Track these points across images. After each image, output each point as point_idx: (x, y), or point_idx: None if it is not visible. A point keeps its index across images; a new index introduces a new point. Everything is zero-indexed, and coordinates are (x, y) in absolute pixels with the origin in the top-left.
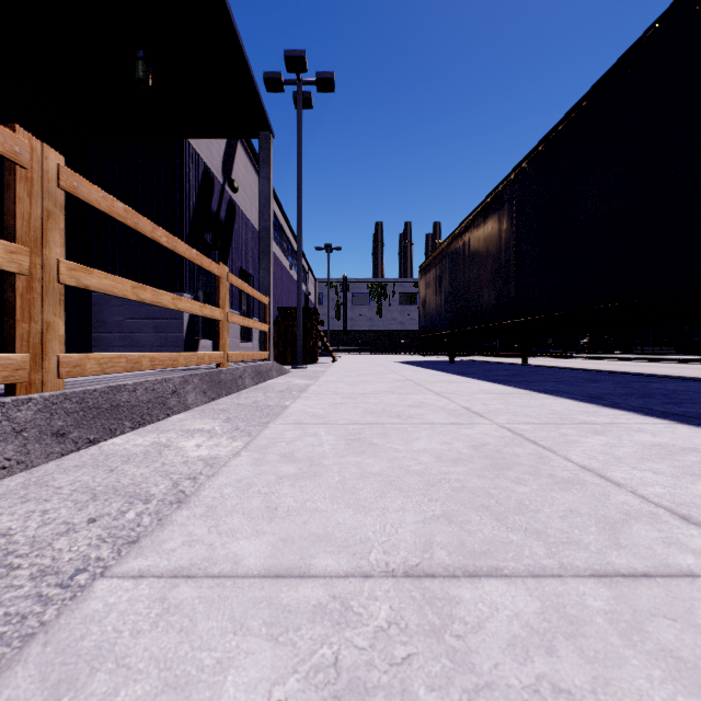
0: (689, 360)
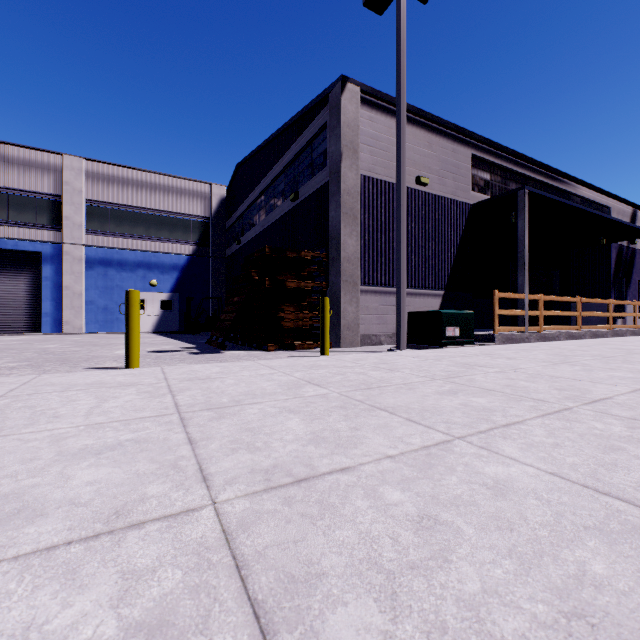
0: None
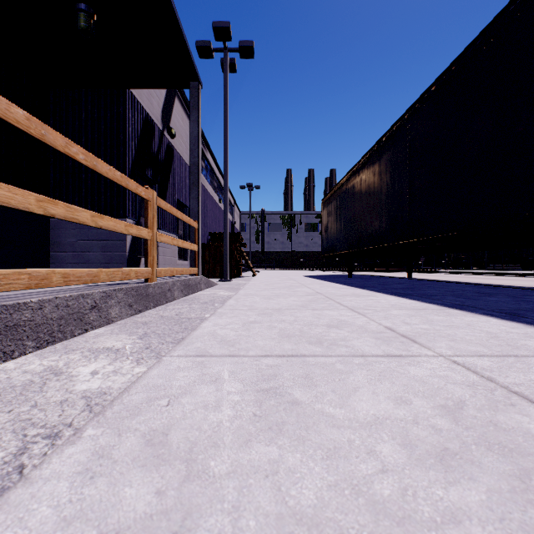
0: None
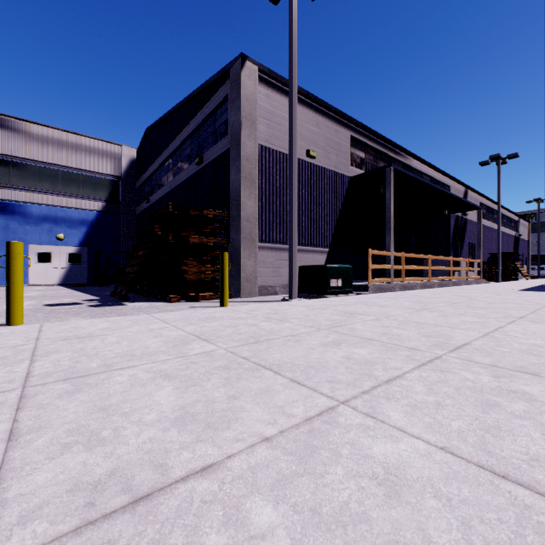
0: None
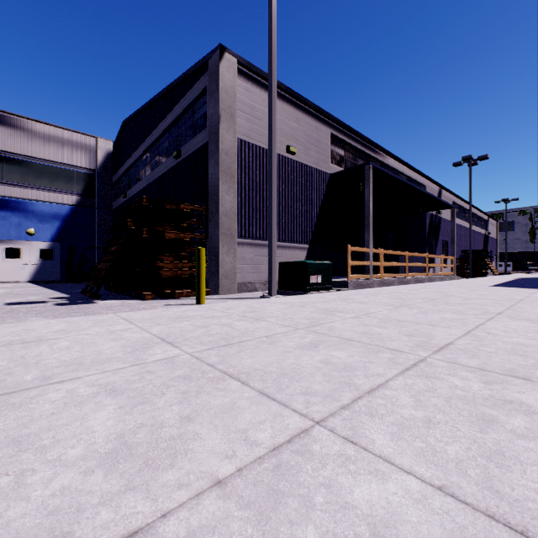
0: None
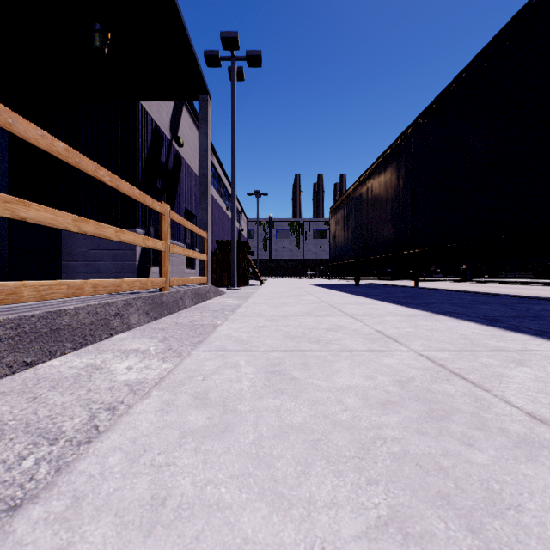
0: (547, 283)
